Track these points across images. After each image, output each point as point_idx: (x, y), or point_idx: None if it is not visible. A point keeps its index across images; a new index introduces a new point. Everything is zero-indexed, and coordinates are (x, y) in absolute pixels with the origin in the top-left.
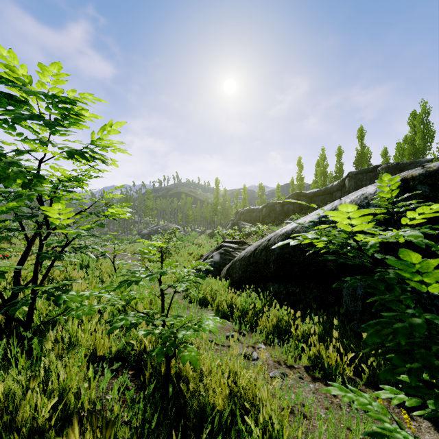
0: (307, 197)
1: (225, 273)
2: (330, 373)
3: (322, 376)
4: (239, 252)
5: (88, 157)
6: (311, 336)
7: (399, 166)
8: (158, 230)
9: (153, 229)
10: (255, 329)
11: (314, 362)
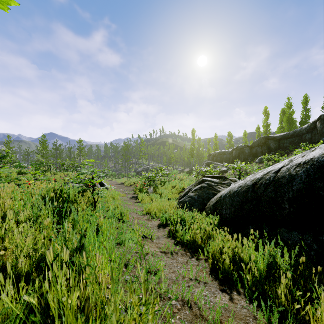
0: (275, 140)
1: (211, 208)
2: None
3: None
4: (221, 187)
5: None
6: None
7: None
8: (148, 169)
9: (145, 168)
10: None
11: None
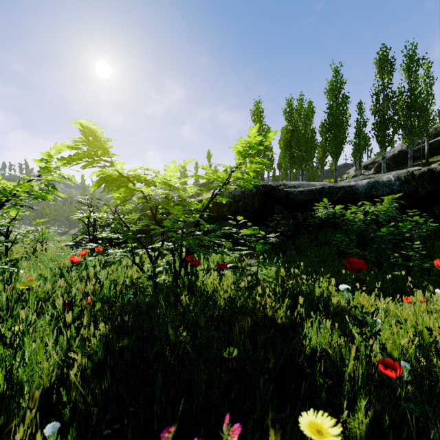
0: None
1: None
2: None
3: None
4: None
5: None
6: None
7: None
8: None
9: None
10: None
11: None
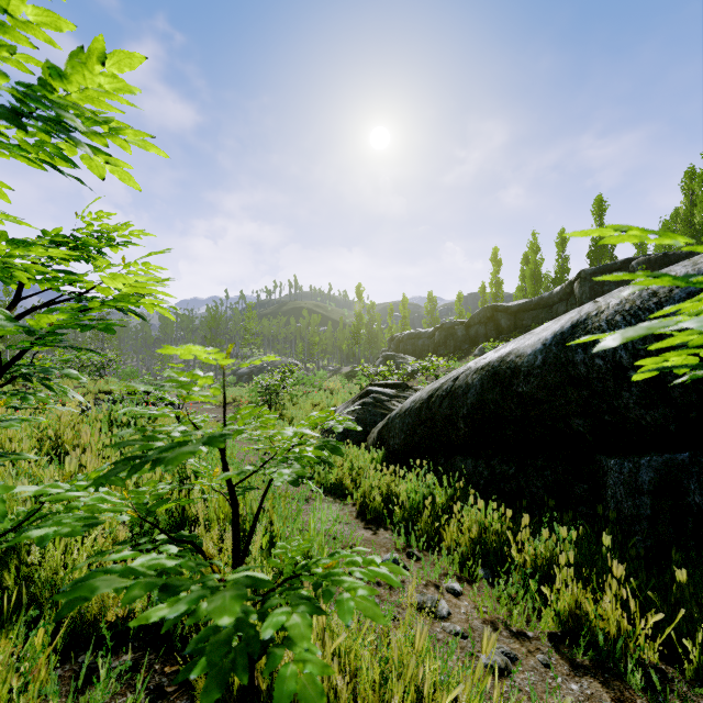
0: (509, 313)
1: (375, 438)
2: (607, 654)
3: (592, 662)
4: (398, 403)
5: (49, 146)
6: (553, 566)
7: (668, 259)
8: (264, 368)
9: (257, 366)
10: (436, 545)
11: (568, 626)
